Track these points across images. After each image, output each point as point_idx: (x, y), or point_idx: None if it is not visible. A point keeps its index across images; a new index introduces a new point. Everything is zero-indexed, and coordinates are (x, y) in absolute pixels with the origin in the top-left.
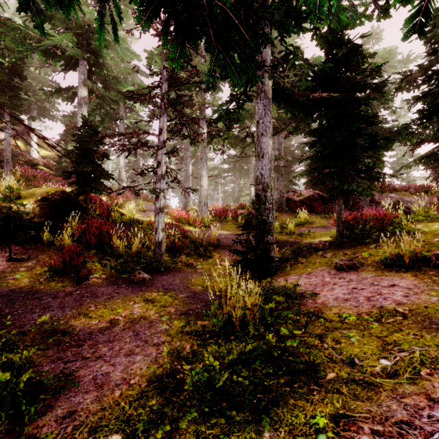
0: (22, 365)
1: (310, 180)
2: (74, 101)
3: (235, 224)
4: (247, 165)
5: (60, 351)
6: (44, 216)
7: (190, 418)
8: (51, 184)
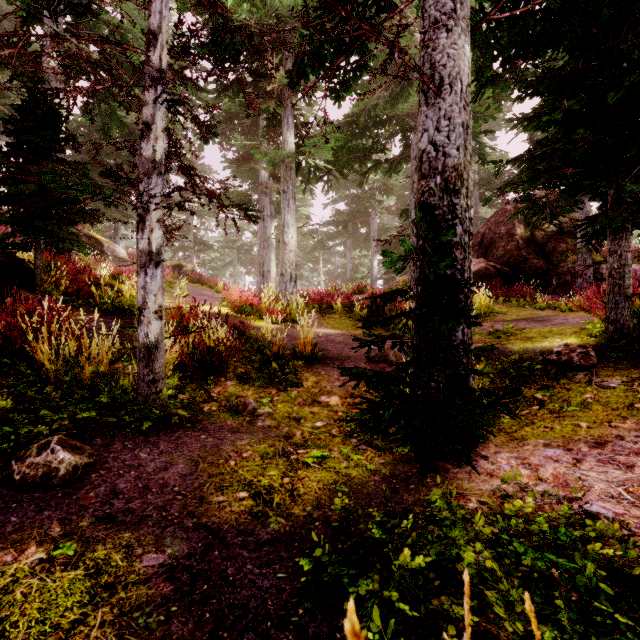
0: None
1: (525, 206)
2: None
3: (349, 317)
4: (366, 226)
5: None
6: None
7: None
8: None
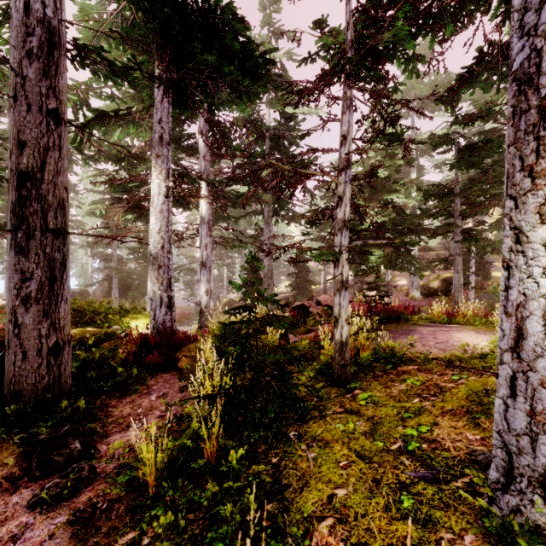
0: None
1: None
2: None
3: None
4: None
5: None
6: (443, 287)
7: None
8: None
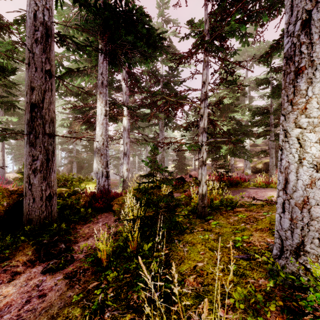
0: None
1: None
2: None
3: None
4: None
5: None
6: (264, 168)
7: None
8: None
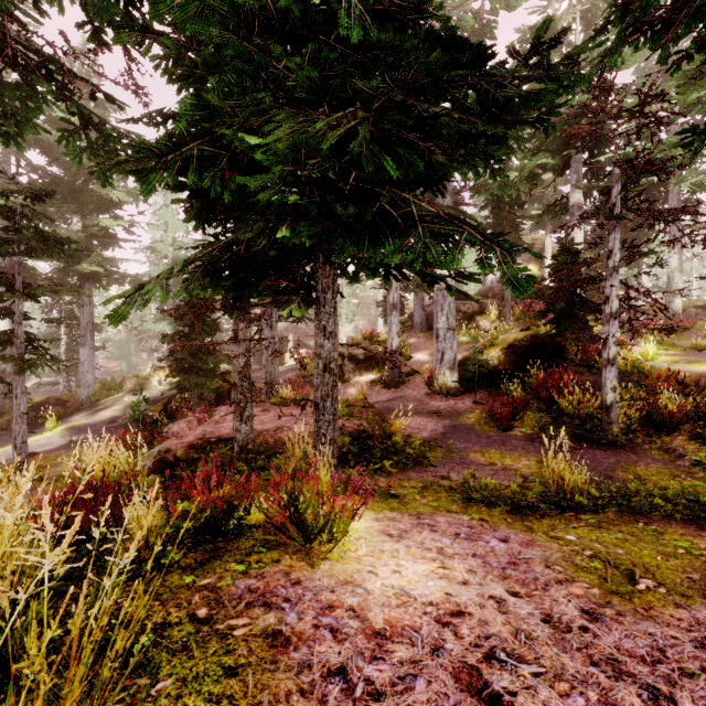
0: (420, 452)
1: None
2: (568, 211)
3: None
4: None
5: (448, 462)
6: (508, 364)
7: (439, 488)
8: (546, 320)
